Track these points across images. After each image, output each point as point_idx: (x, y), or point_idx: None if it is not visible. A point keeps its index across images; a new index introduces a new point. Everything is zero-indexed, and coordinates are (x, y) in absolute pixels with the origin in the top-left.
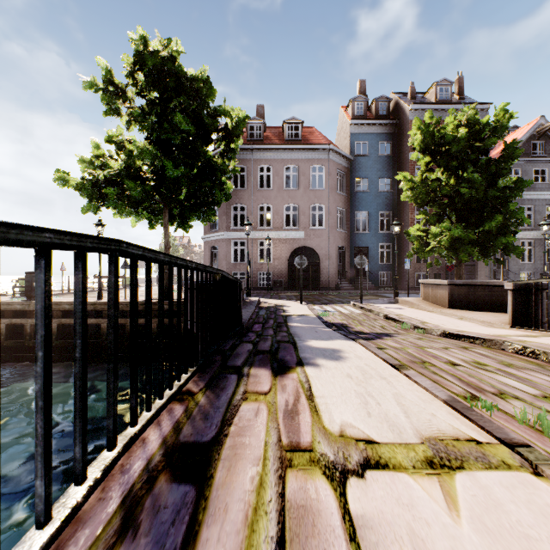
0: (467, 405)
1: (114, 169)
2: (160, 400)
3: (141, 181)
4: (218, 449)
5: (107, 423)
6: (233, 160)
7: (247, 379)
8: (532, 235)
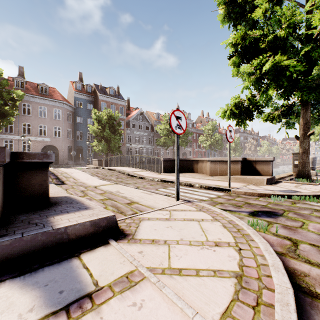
0: None
1: None
2: None
3: None
4: None
5: None
6: (16, 110)
7: None
8: (138, 146)
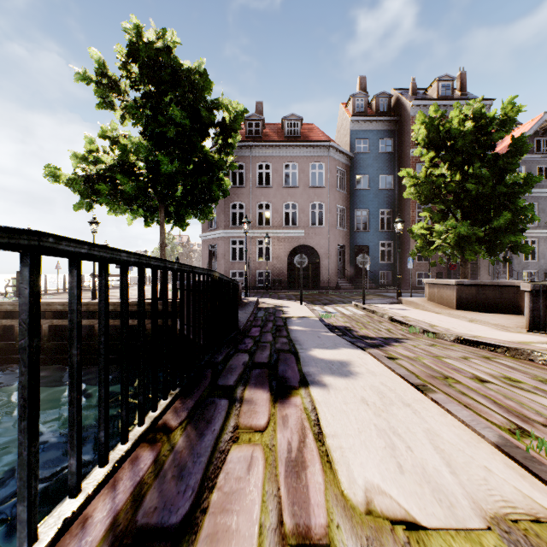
0: (518, 444)
1: (107, 164)
2: (123, 445)
3: (135, 177)
4: (190, 543)
5: (19, 510)
6: (231, 155)
7: (240, 406)
8: (536, 233)
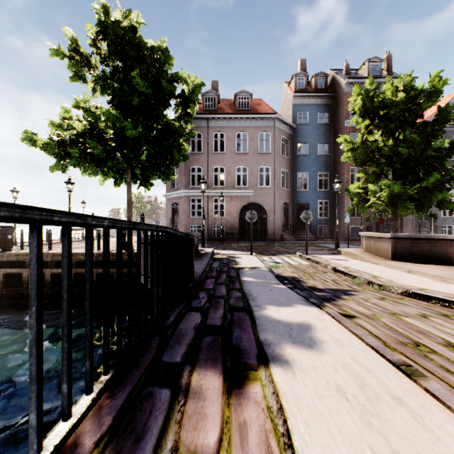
0: None
1: (78, 130)
2: None
3: (104, 142)
4: None
5: None
6: (189, 123)
7: (185, 403)
8: (452, 192)
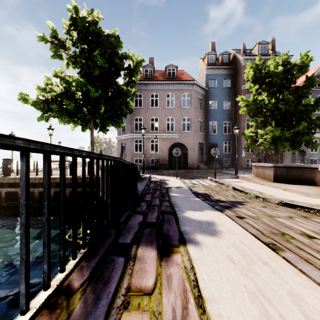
0: None
1: (57, 92)
2: (22, 316)
3: (75, 100)
4: None
5: None
6: (134, 87)
7: (133, 264)
8: (317, 135)
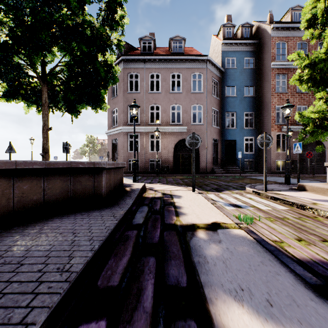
0: None
1: None
2: None
3: None
4: None
5: None
6: (116, 31)
7: None
8: None
